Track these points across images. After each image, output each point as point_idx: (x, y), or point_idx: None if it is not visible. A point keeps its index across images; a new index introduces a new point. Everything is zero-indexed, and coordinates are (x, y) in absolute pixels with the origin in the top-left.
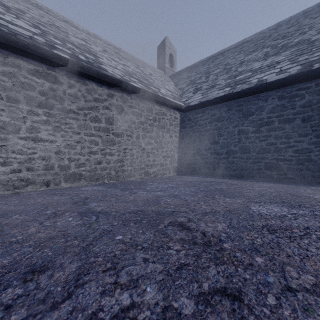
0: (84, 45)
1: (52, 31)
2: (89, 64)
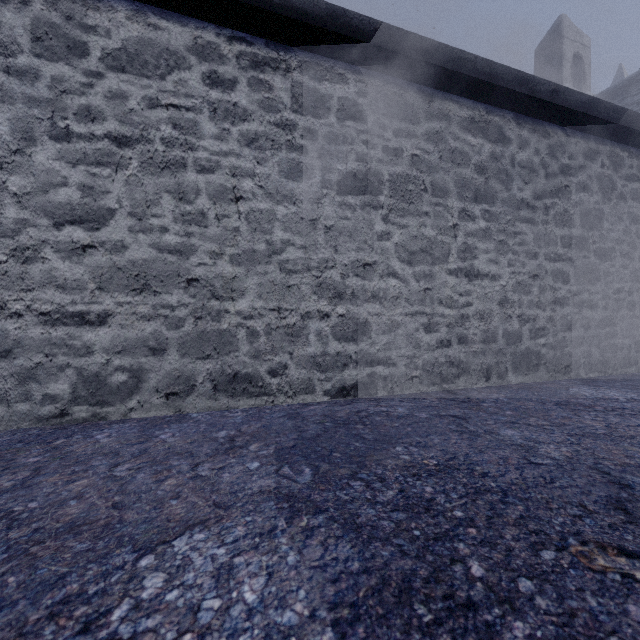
0: None
1: None
2: None
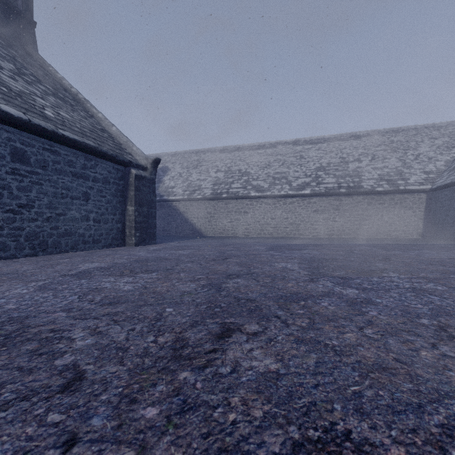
0: (356, 169)
1: (340, 172)
2: (354, 188)
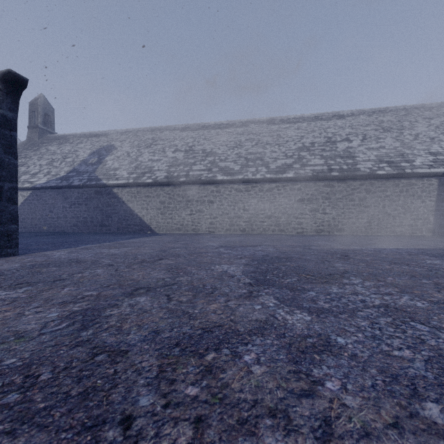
0: (347, 149)
1: (328, 152)
2: (348, 171)
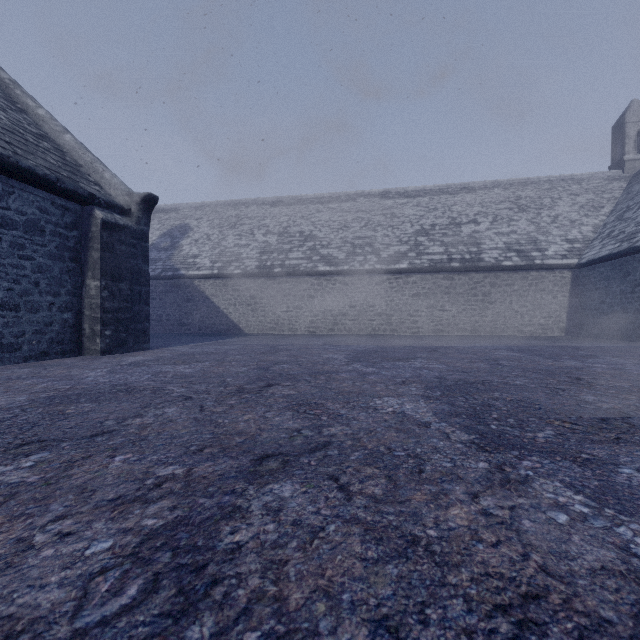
0: (472, 234)
1: (451, 238)
2: (471, 261)
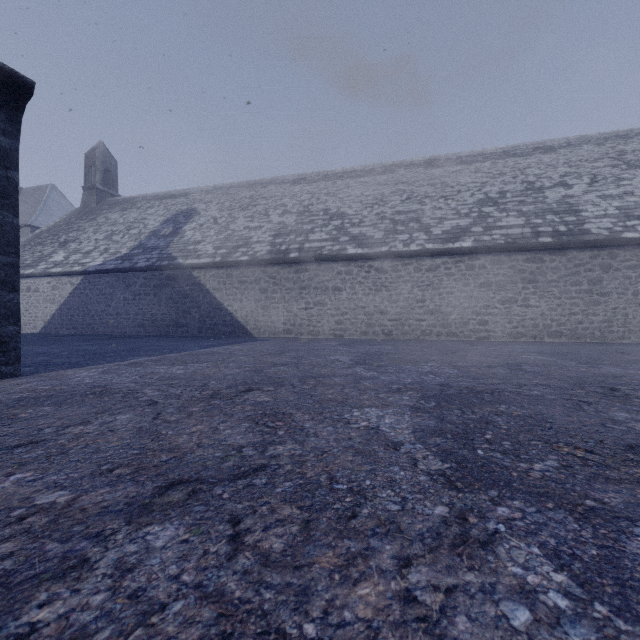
0: (563, 200)
1: (531, 206)
2: (569, 235)
